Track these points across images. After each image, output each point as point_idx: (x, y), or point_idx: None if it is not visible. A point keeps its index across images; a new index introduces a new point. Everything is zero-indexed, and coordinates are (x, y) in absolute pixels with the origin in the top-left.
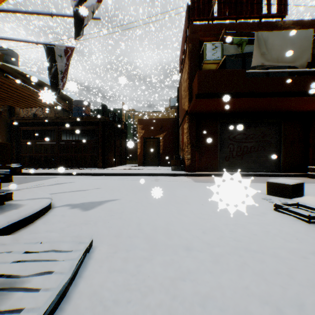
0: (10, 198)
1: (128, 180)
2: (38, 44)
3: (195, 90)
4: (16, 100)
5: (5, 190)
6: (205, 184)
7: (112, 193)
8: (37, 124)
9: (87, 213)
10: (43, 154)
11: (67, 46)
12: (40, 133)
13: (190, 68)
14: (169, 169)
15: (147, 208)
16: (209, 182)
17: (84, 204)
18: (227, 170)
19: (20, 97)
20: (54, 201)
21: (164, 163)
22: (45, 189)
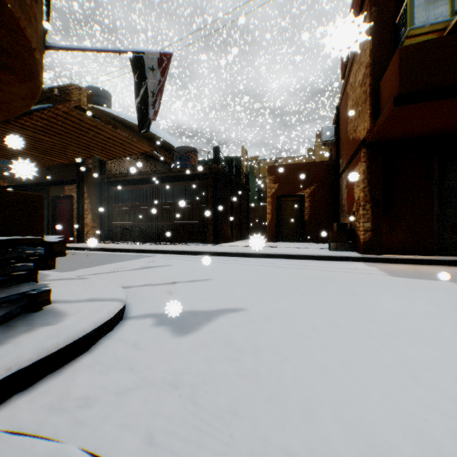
0: (44, 301)
1: (255, 265)
2: (120, 52)
3: (388, 92)
4: (100, 147)
5: (37, 285)
6: (421, 282)
7: (231, 292)
8: (129, 183)
9: (182, 344)
10: (136, 223)
11: (162, 52)
12: (134, 195)
13: (374, 54)
14: (324, 248)
15: (315, 345)
16: (427, 279)
17: (179, 317)
18: (454, 253)
19: (104, 142)
20: (132, 301)
21: (311, 237)
22: (128, 276)
